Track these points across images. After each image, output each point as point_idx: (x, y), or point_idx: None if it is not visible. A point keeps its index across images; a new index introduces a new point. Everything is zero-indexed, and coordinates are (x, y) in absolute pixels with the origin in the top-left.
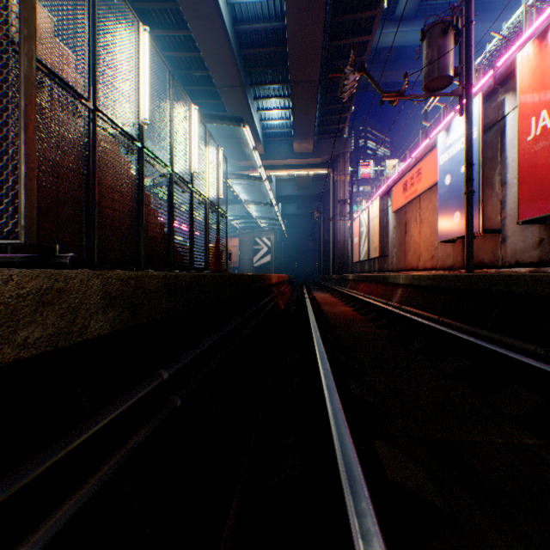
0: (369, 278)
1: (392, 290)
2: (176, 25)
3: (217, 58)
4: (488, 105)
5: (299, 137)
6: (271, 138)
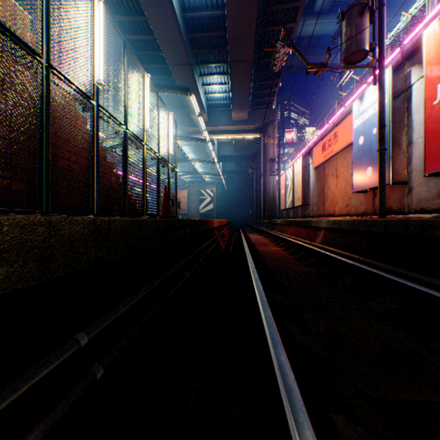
0: (294, 222)
1: (315, 232)
2: (134, 12)
3: (169, 40)
4: (396, 77)
5: (236, 108)
6: (214, 108)
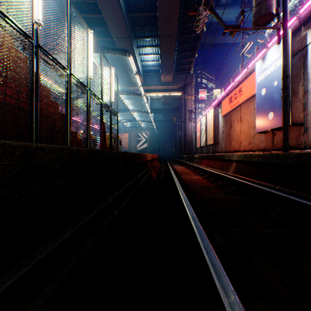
0: (209, 156)
1: (227, 164)
2: None
3: (113, 18)
4: (293, 39)
5: (164, 72)
6: (148, 73)
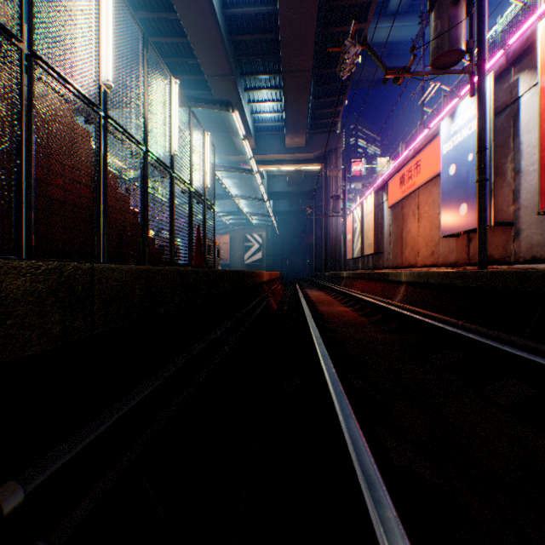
0: (365, 275)
1: (393, 288)
2: (162, 7)
3: (206, 44)
4: (498, 87)
5: (291, 131)
6: (263, 132)
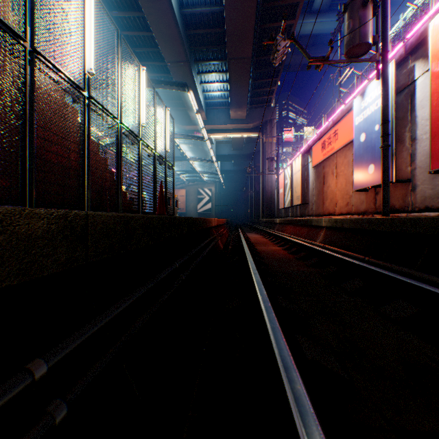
0: (294, 221)
1: (315, 231)
2: (131, 7)
3: (166, 37)
4: (399, 72)
5: (235, 106)
6: (212, 107)
